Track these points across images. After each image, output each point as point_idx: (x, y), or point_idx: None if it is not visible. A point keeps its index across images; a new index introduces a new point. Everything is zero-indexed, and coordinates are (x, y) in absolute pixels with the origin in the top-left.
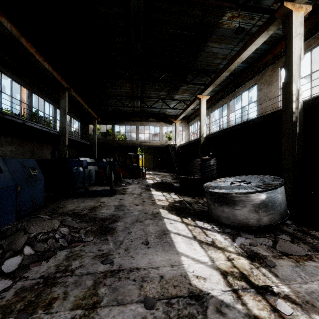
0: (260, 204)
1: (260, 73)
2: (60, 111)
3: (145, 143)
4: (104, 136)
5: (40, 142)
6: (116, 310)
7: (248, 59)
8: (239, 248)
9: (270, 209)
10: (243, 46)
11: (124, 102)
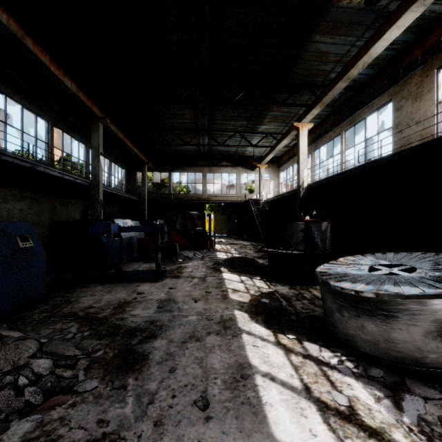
0: None
1: (399, 82)
2: None
3: (216, 198)
4: (158, 189)
5: (65, 196)
6: None
7: (379, 60)
8: (421, 437)
9: None
10: (376, 32)
11: (185, 139)
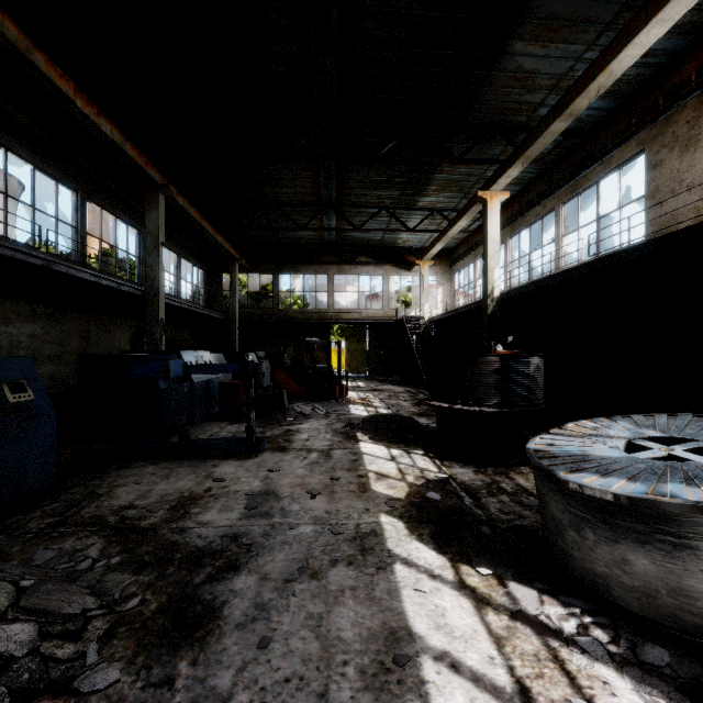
0: None
1: (658, 119)
2: None
3: (349, 316)
4: (256, 301)
5: (106, 314)
6: None
7: (622, 84)
8: None
9: None
10: (622, 33)
11: (299, 221)
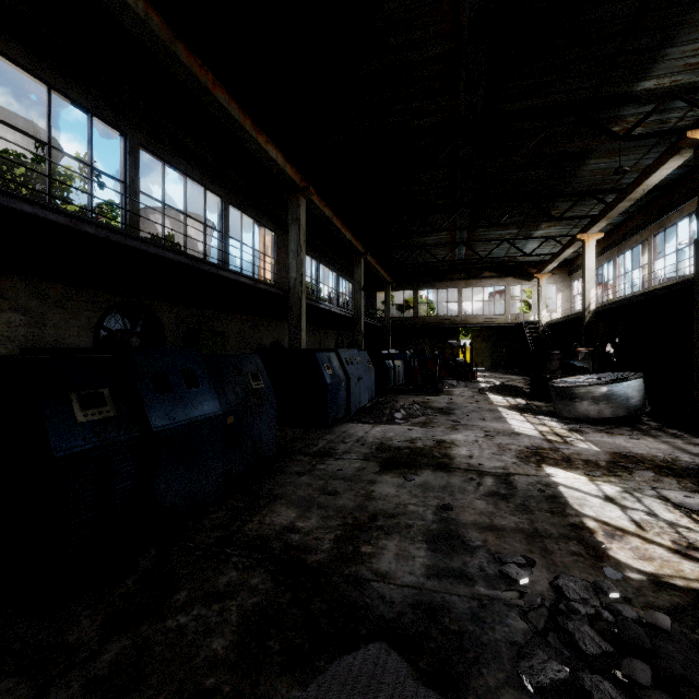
0: (600, 397)
1: None
2: (342, 280)
3: (475, 320)
4: (398, 310)
5: (326, 327)
6: (468, 431)
7: (684, 162)
8: (566, 428)
9: (612, 402)
10: (648, 168)
11: (436, 253)
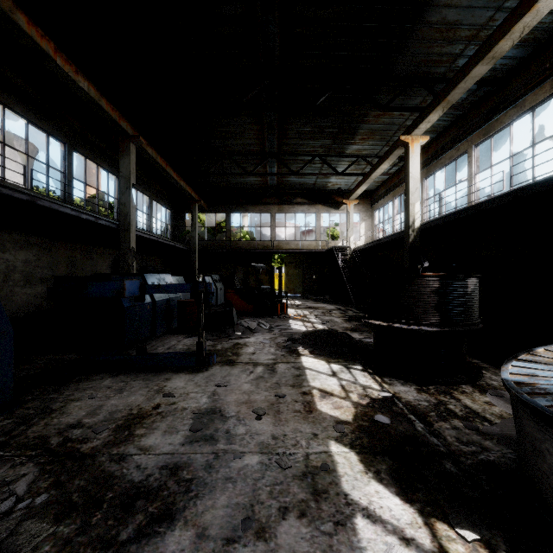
0: None
1: None
2: None
3: (288, 246)
4: (213, 235)
5: (89, 244)
6: None
7: (537, 32)
8: None
9: None
10: None
11: (247, 168)
